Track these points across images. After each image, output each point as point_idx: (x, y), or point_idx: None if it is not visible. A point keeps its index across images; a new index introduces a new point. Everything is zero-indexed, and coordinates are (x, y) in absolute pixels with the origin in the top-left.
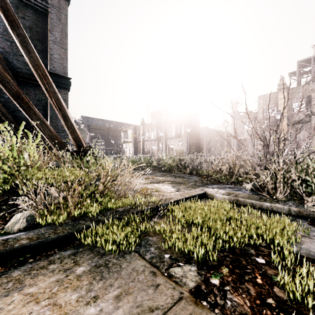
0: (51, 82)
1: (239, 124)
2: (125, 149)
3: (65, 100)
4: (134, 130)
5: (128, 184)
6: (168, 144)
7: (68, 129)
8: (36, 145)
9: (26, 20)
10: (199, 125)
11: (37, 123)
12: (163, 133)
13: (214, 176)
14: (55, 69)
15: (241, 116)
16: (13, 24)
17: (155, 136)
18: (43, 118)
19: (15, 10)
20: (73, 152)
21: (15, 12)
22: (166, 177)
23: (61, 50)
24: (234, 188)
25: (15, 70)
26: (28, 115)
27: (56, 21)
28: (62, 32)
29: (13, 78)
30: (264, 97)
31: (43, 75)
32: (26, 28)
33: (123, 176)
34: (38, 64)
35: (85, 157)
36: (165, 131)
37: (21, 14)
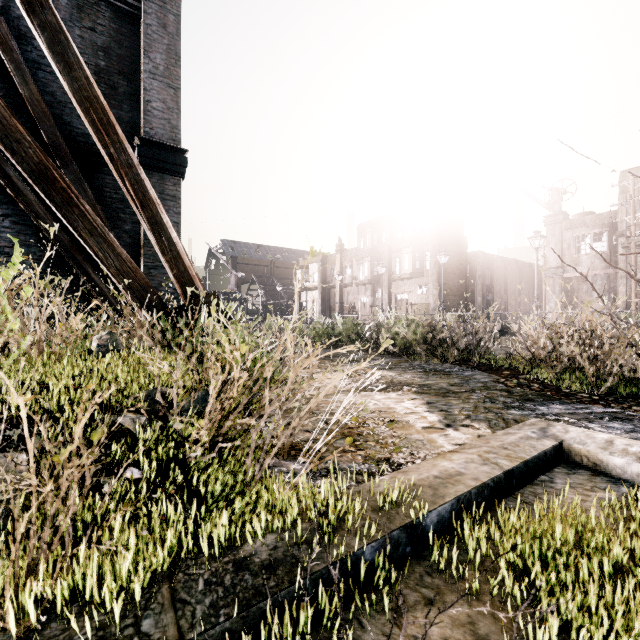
0: (122, 141)
1: (569, 241)
2: (304, 303)
3: (175, 198)
4: (323, 263)
5: (297, 419)
6: (395, 292)
7: (162, 254)
8: (42, 290)
9: (98, 34)
10: (466, 248)
11: (89, 240)
12: (384, 269)
13: (539, 375)
14: (155, 133)
15: (574, 222)
16: (30, 1)
17: (367, 274)
18: (104, 227)
19: (75, 13)
20: (168, 310)
21: (77, 18)
22: (402, 373)
23: (167, 92)
24: (631, 419)
25: (77, 138)
26: (68, 221)
27: (158, 30)
28: (169, 53)
29: (69, 154)
30: (637, 172)
31: (102, 123)
32: (98, 51)
33: (282, 387)
34: (90, 96)
35: (197, 322)
36: (388, 263)
37: (88, 21)
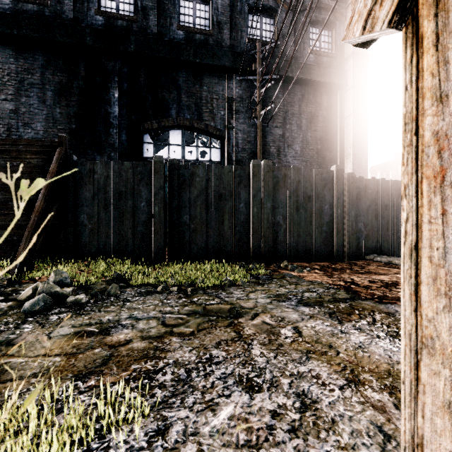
0: None
1: None
2: None
3: None
4: None
5: None
6: None
7: None
8: None
9: None
10: None
11: None
12: None
13: None
14: None
15: None
16: None
17: None
18: None
19: None
20: None
21: None
22: None
23: None
24: None
25: None
26: None
27: None
28: None
29: None
30: None
31: None
32: None
33: None
34: None
35: None
36: None
37: None
